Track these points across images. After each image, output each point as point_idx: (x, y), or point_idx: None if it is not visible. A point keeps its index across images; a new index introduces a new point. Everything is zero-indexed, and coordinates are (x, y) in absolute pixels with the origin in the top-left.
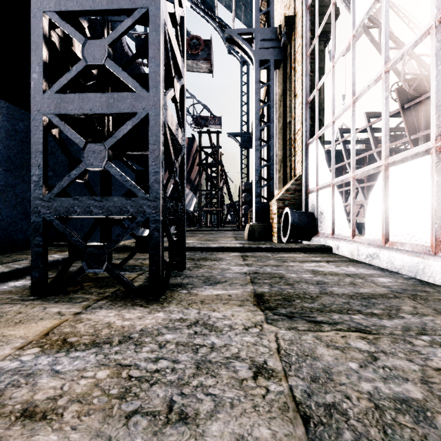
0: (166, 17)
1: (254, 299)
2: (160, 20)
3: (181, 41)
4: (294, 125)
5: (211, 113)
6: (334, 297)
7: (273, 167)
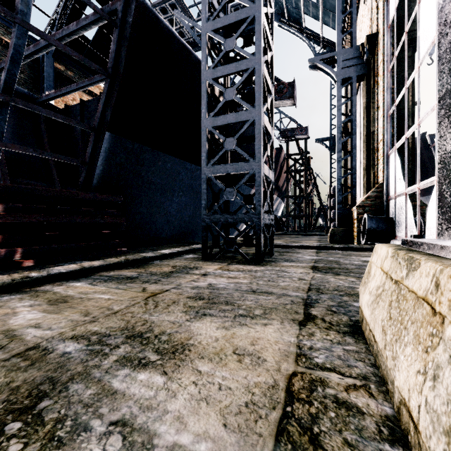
0: (263, 117)
1: (311, 267)
2: (261, 123)
3: (271, 113)
4: (377, 135)
5: (297, 124)
6: (362, 270)
7: (355, 175)
